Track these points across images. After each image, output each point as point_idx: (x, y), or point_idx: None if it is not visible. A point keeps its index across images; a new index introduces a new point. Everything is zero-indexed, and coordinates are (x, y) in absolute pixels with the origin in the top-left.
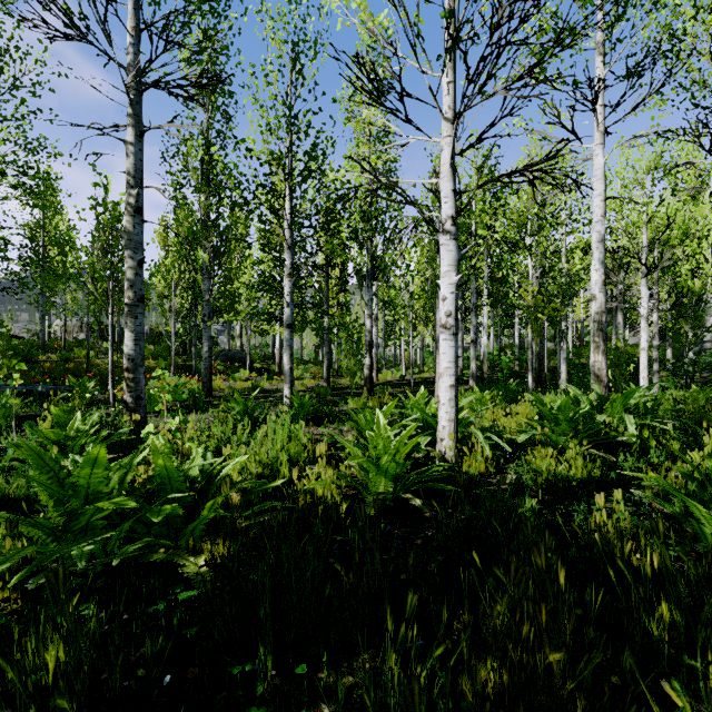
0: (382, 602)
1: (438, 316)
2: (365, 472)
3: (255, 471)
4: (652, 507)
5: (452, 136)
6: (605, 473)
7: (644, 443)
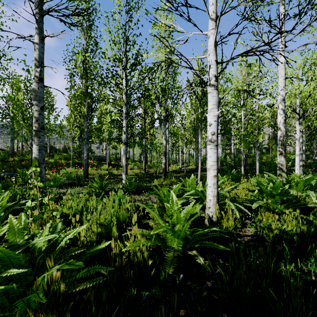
0: None
1: (200, 138)
2: (164, 231)
3: (95, 230)
4: None
5: (215, 29)
6: (307, 228)
7: None
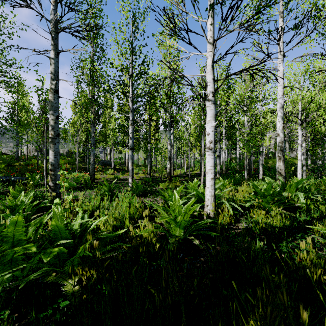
0: (180, 310)
1: (203, 144)
2: (168, 223)
3: (111, 223)
4: (321, 244)
5: (212, 51)
6: (291, 223)
7: (307, 206)
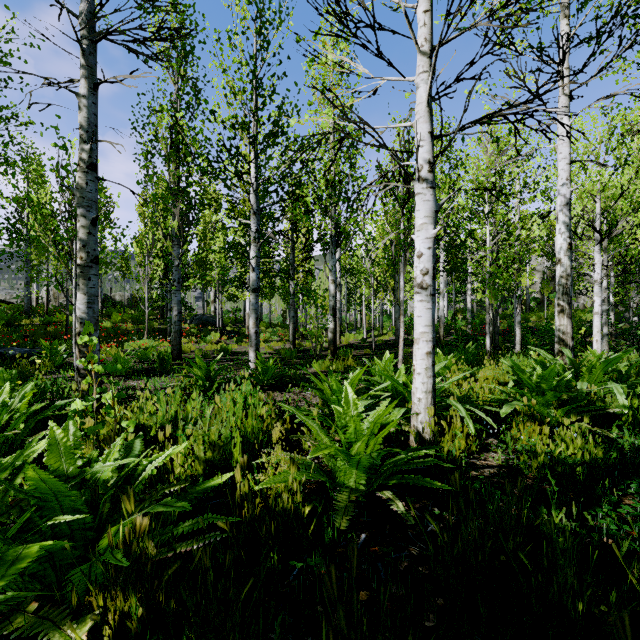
0: None
1: (402, 280)
2: (331, 457)
3: (201, 455)
4: None
5: (428, 71)
6: (604, 452)
7: (632, 413)
